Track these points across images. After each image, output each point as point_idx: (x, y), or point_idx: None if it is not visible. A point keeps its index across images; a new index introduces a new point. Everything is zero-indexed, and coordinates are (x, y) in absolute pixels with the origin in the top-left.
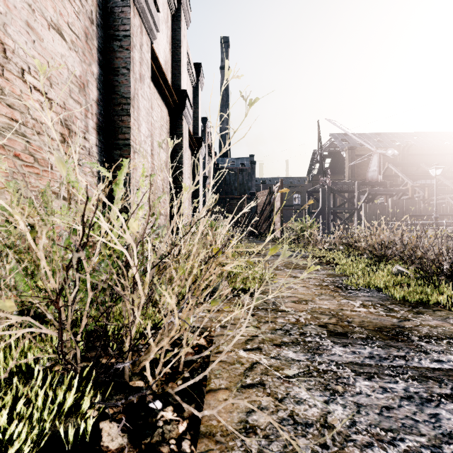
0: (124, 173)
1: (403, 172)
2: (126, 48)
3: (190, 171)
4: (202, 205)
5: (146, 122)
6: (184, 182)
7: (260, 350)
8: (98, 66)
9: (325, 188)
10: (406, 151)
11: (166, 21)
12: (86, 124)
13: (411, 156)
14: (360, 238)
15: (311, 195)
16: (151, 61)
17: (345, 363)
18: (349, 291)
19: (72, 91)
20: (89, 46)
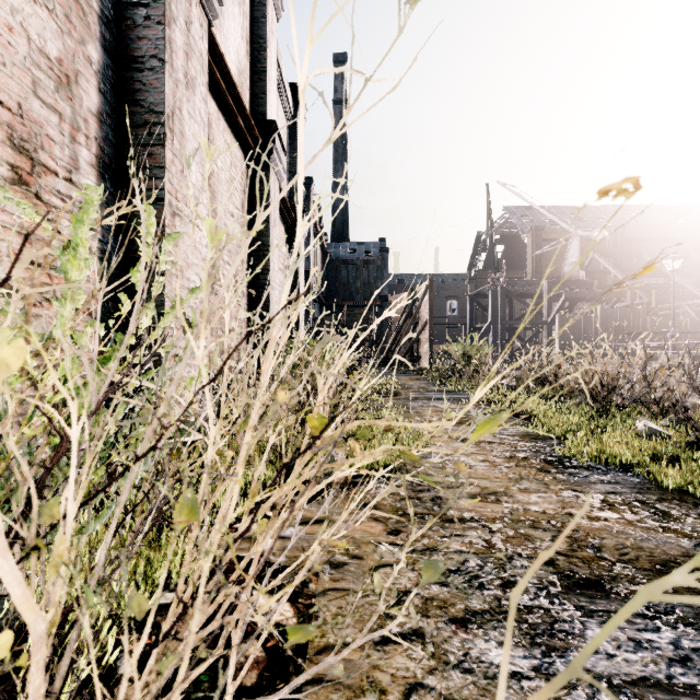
0: (89, 222)
1: (617, 266)
2: (157, 21)
3: (283, 260)
4: (305, 317)
5: (199, 164)
6: (272, 276)
7: (421, 640)
8: (100, 48)
9: (497, 290)
10: (620, 234)
11: (241, 2)
12: (74, 154)
13: (627, 242)
14: (563, 370)
15: (476, 300)
16: (212, 61)
17: (631, 684)
18: (570, 472)
19: (40, 86)
20: (81, 6)
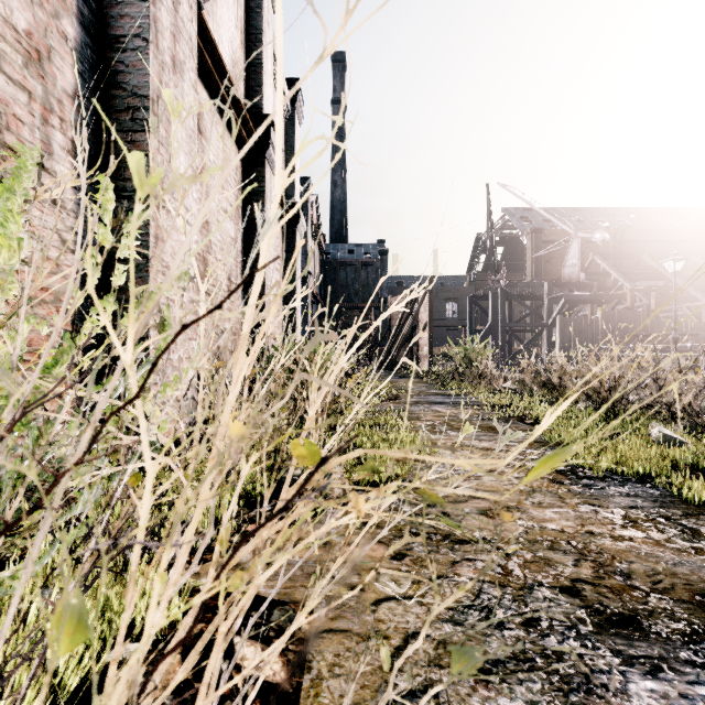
0: (23, 192)
1: (616, 268)
2: None
3: (279, 260)
4: (303, 319)
5: (188, 155)
6: (268, 275)
7: (434, 700)
8: (77, 24)
9: (497, 292)
10: (619, 237)
11: None
12: (46, 138)
13: (627, 244)
14: (567, 373)
15: (475, 302)
16: (203, 47)
17: None
18: (585, 483)
19: (5, 59)
20: None
